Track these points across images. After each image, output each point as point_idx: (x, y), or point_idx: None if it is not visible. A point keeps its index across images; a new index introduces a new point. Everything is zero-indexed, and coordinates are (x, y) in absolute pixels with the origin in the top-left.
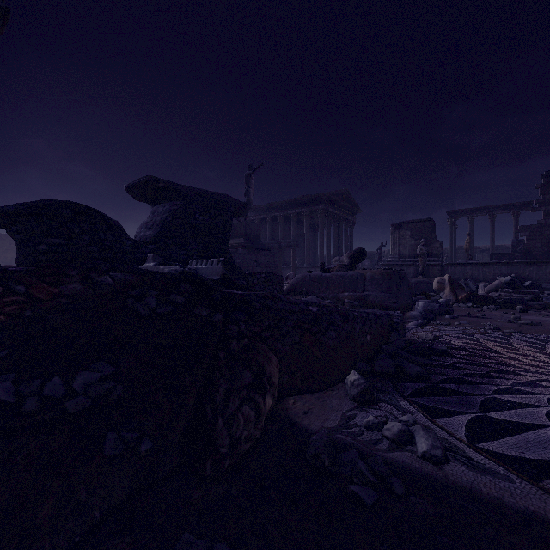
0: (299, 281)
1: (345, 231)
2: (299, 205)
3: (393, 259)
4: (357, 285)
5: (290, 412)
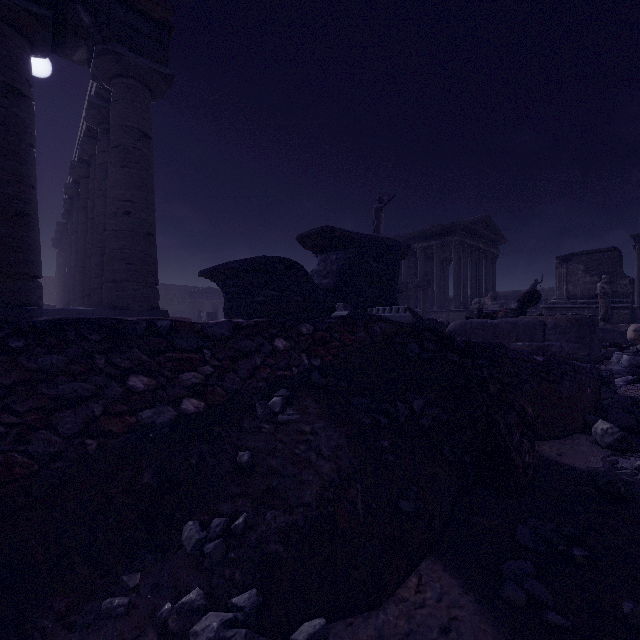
0: (457, 328)
1: (486, 266)
2: (427, 238)
3: (558, 301)
4: (534, 334)
5: (542, 453)
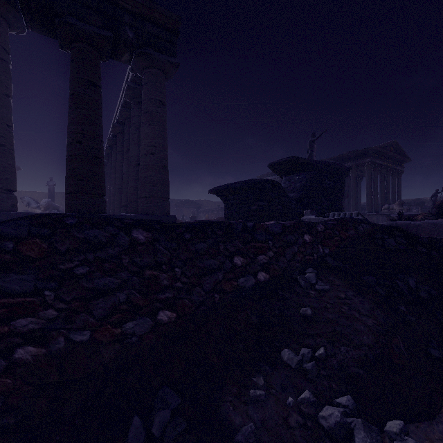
0: None
1: (392, 180)
2: (345, 160)
3: None
4: None
5: None
